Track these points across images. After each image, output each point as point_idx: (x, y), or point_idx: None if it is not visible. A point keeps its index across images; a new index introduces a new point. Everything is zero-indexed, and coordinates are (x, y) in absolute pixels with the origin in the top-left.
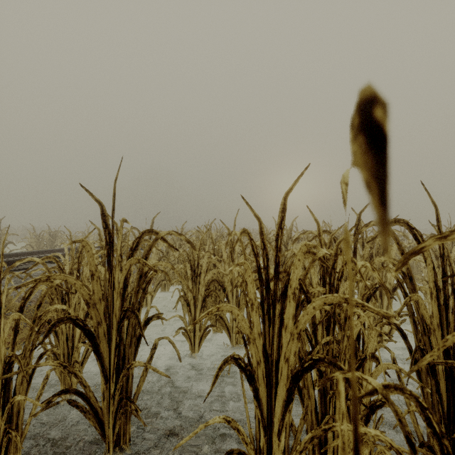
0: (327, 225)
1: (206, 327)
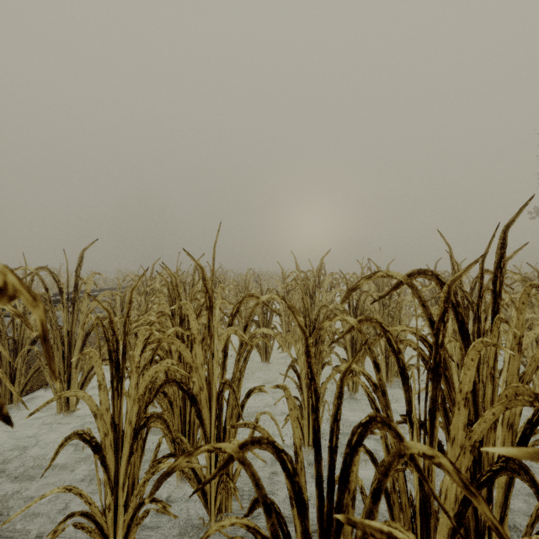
0: (374, 263)
1: (140, 502)
